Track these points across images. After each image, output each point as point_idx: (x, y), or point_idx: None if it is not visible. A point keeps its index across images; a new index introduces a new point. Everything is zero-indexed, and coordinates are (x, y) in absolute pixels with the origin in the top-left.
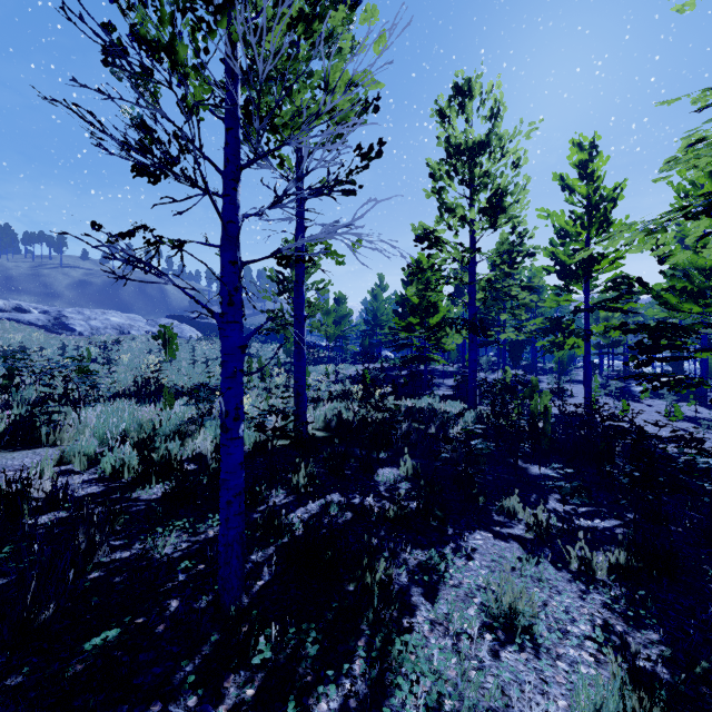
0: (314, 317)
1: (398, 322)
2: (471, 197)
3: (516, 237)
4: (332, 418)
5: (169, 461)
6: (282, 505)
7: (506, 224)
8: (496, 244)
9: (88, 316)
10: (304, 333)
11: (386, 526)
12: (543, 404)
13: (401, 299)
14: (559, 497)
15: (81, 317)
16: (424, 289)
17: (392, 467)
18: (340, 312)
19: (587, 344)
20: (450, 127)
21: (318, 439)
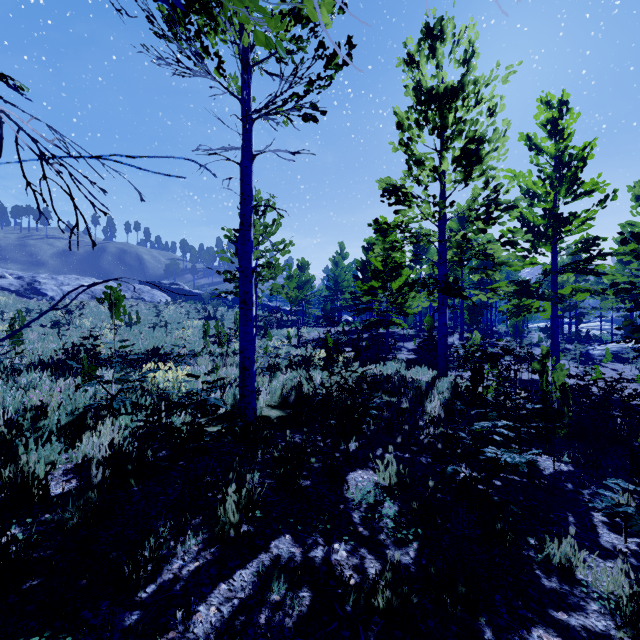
0: (274, 279)
1: (361, 285)
2: (441, 149)
3: (491, 191)
4: (290, 392)
5: (22, 484)
6: (187, 579)
7: (479, 178)
8: (467, 200)
9: (61, 281)
10: (251, 289)
11: (373, 632)
12: (558, 381)
13: (361, 265)
14: (605, 519)
15: (54, 282)
16: (390, 249)
17: (366, 469)
18: (303, 277)
19: (555, 307)
20: (418, 74)
21: (271, 422)
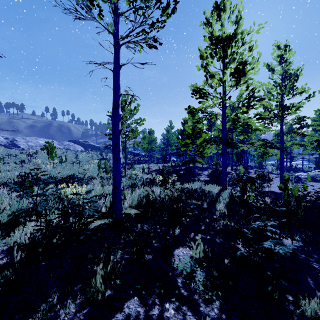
0: (135, 138)
1: (180, 142)
2: (223, 69)
3: (250, 91)
4: (142, 199)
5: None
6: None
7: (243, 84)
8: (237, 96)
9: (27, 140)
10: (119, 142)
11: None
12: (294, 194)
13: (181, 132)
14: None
15: (24, 141)
16: (196, 122)
17: (185, 247)
18: (151, 138)
19: (282, 153)
20: (211, 29)
21: (131, 217)
